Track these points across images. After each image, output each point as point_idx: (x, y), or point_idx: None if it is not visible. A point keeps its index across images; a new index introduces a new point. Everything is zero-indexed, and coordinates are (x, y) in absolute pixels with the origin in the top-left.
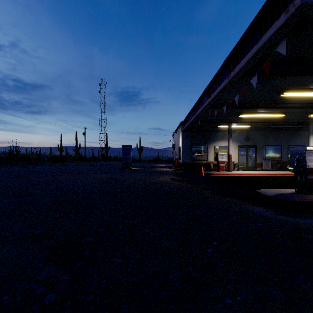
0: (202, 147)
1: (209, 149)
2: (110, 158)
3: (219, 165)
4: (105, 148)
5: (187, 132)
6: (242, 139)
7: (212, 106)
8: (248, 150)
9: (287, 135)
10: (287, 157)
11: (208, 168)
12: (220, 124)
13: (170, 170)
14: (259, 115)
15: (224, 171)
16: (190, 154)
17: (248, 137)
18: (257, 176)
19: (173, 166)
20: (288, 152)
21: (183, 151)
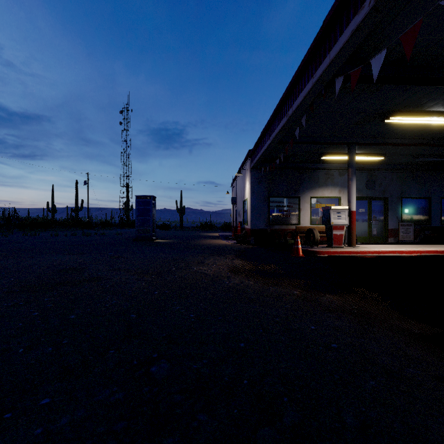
0: (289, 199)
1: (301, 204)
2: (132, 223)
3: (333, 232)
4: (125, 207)
5: (260, 170)
6: (362, 184)
7: (343, 72)
8: (371, 206)
9: (439, 178)
10: (440, 218)
11: (307, 240)
12: (327, 152)
13: (229, 243)
14: (432, 119)
15: (342, 246)
16: (266, 212)
17: (371, 181)
18: (419, 258)
19: (233, 236)
20: (442, 209)
21: (253, 208)
